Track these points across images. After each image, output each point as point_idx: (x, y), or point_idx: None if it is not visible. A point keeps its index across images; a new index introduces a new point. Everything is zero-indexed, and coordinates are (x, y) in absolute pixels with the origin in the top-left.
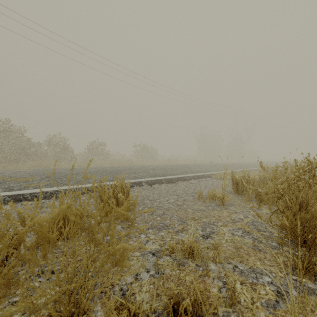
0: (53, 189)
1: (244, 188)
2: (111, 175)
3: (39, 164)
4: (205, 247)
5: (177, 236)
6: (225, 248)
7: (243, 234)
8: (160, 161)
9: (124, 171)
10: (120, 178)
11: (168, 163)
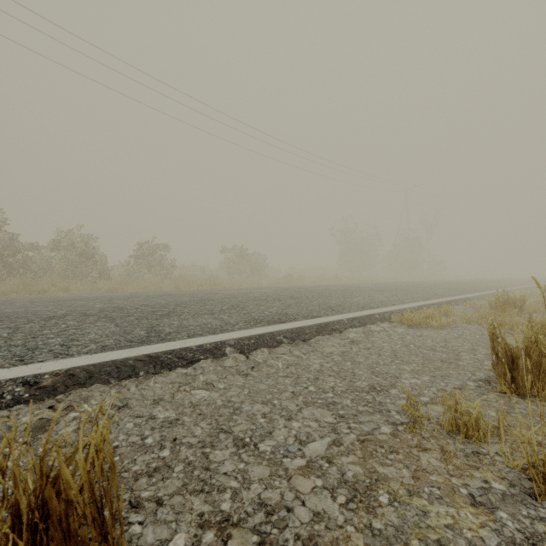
0: None
1: None
2: (148, 320)
3: (26, 286)
4: None
5: None
6: None
7: None
8: (272, 278)
9: (188, 306)
10: (166, 330)
11: (287, 283)
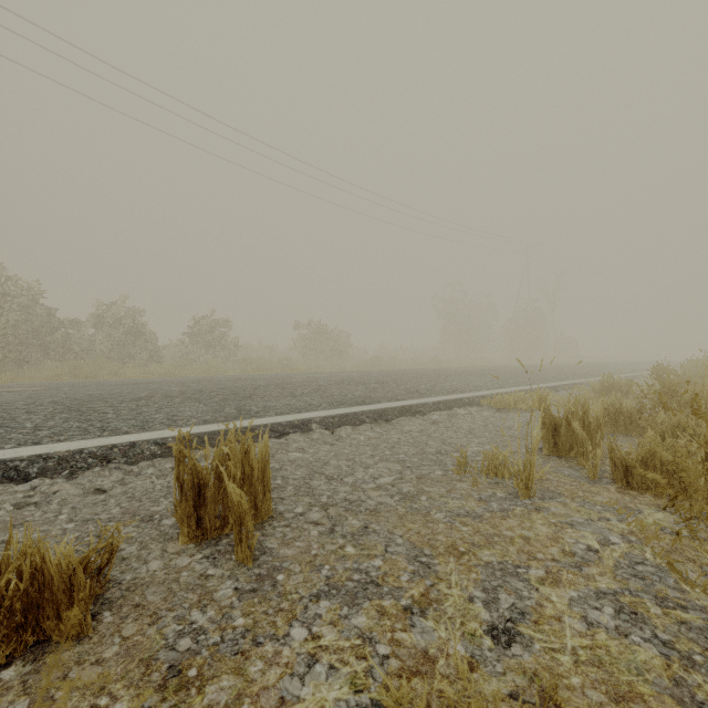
0: (69, 448)
1: (578, 444)
2: (233, 401)
3: (72, 369)
4: (510, 696)
5: (410, 633)
6: (582, 701)
7: (620, 622)
8: (356, 361)
9: (267, 389)
10: (254, 409)
11: (374, 367)
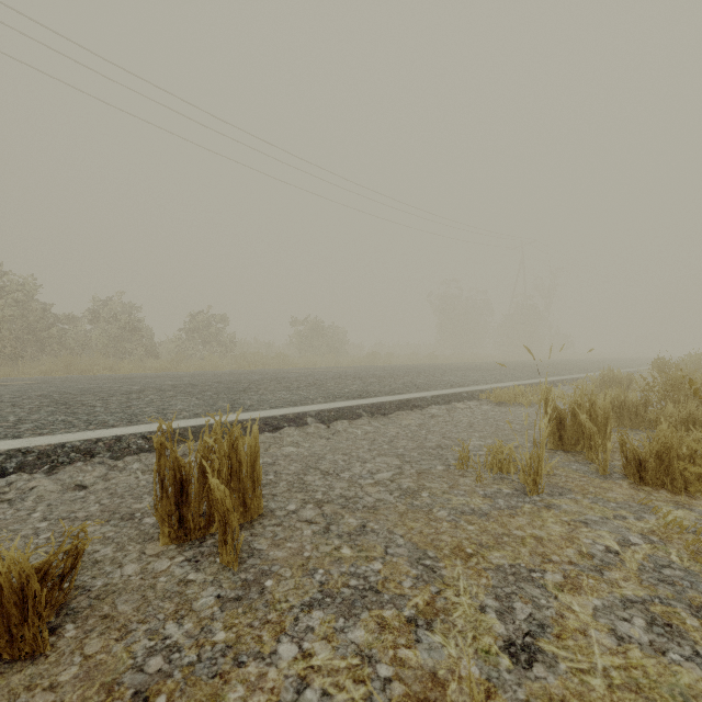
0: (50, 442)
1: (585, 438)
2: (227, 394)
3: (67, 365)
4: None
5: (415, 651)
6: None
7: (654, 636)
8: (353, 357)
9: (262, 383)
10: (248, 403)
11: (371, 363)
